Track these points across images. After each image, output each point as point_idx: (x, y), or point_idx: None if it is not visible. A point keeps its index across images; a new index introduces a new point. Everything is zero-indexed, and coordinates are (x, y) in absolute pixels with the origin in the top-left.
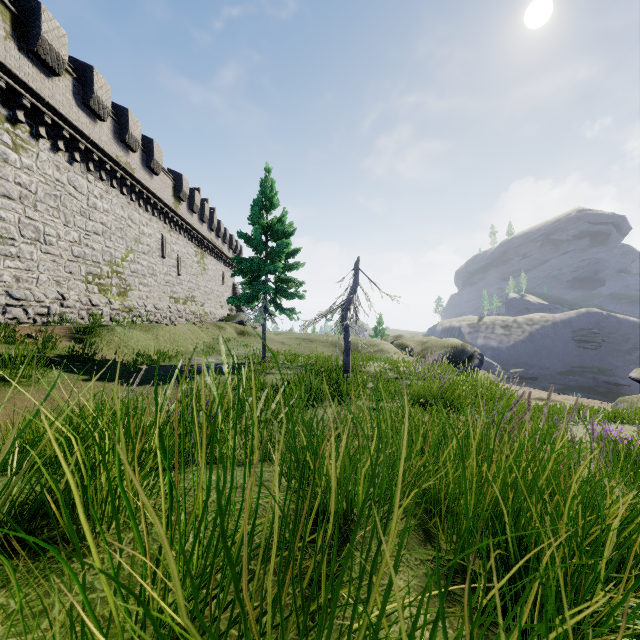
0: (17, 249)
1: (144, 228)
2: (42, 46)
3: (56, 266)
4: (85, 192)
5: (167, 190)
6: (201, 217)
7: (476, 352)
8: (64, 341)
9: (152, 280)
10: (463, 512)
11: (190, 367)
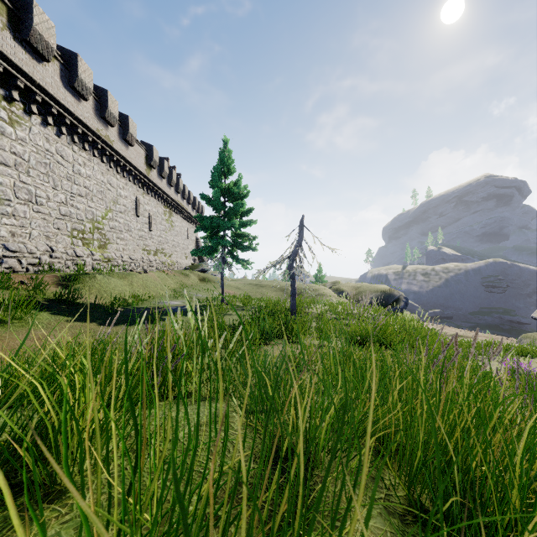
0: (12, 209)
1: (121, 191)
2: (34, 36)
3: (46, 223)
4: (71, 160)
5: (140, 159)
6: (169, 182)
7: (402, 296)
8: (52, 287)
9: (128, 235)
10: (408, 448)
11: (160, 309)
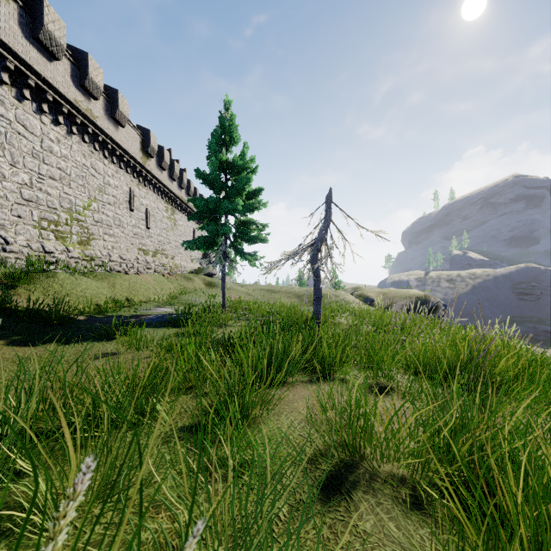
0: None
1: (110, 179)
2: None
3: None
4: (38, 133)
5: (134, 144)
6: (171, 175)
7: (440, 303)
8: None
9: (119, 231)
10: None
11: (136, 318)
